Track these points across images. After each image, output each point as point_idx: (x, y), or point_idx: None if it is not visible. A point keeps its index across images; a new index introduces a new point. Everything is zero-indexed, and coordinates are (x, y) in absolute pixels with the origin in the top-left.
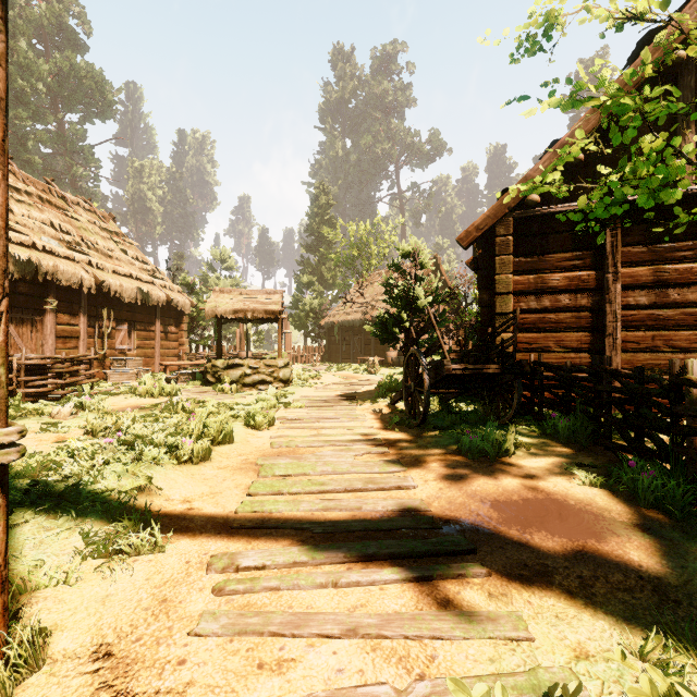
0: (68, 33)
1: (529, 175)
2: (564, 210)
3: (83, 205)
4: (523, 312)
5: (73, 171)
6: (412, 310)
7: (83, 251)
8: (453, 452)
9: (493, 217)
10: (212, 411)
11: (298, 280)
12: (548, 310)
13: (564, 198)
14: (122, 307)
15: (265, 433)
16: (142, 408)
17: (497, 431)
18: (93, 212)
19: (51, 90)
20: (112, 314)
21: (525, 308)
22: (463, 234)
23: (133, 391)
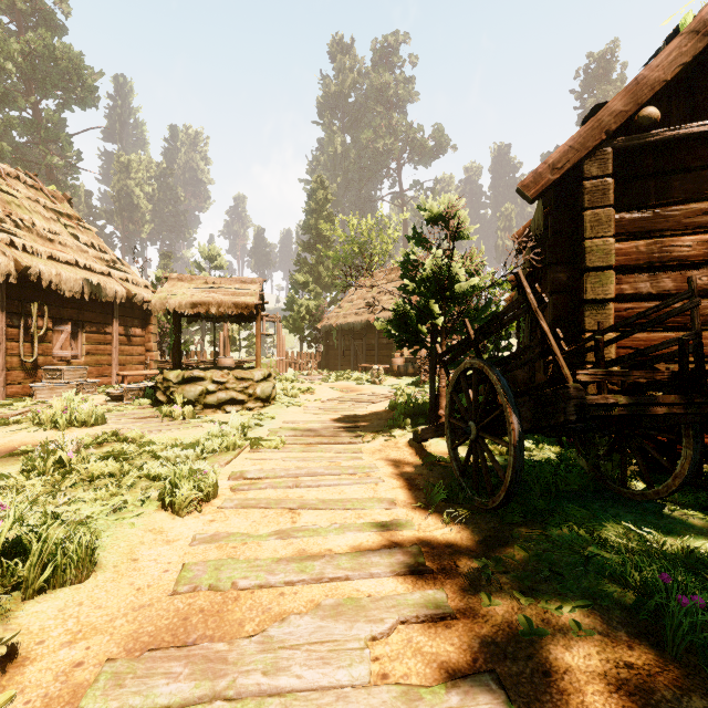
0: (44, 12)
1: (643, 77)
2: (704, 131)
3: (24, 179)
4: (626, 298)
5: (47, 160)
6: (445, 299)
7: (7, 229)
8: (633, 637)
9: (580, 148)
10: (103, 471)
11: (294, 281)
12: (670, 296)
13: (690, 120)
14: (63, 303)
15: (186, 526)
16: (14, 454)
17: (677, 540)
18: (38, 190)
19: (23, 72)
20: (47, 311)
21: (630, 293)
22: (529, 178)
23: (33, 418)
